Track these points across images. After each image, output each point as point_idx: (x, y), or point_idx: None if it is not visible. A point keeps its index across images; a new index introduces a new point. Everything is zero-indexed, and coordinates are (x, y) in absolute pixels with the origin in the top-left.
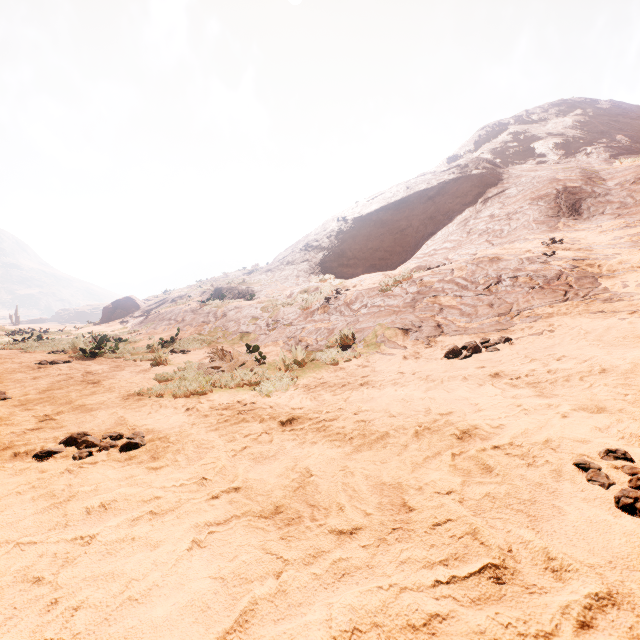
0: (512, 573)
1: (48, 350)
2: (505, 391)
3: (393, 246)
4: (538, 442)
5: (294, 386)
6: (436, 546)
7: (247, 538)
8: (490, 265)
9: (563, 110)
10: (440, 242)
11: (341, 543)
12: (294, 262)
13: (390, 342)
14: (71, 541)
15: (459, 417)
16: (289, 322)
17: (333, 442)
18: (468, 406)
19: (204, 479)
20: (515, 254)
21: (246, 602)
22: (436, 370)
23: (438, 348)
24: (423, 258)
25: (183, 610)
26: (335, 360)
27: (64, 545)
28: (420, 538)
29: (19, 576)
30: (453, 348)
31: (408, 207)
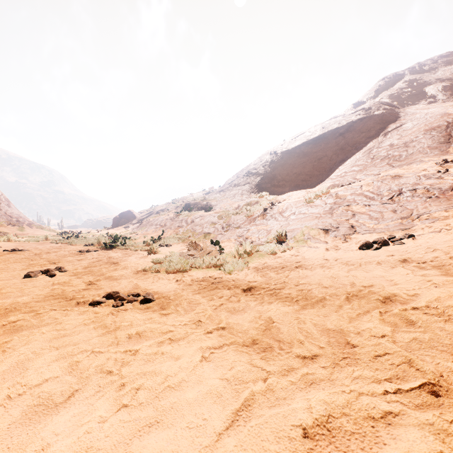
0: (446, 390)
1: (83, 244)
2: (414, 271)
3: (312, 171)
4: (451, 305)
5: (246, 268)
6: (380, 370)
7: (237, 357)
8: (392, 181)
9: (451, 60)
10: (349, 166)
11: (305, 364)
12: (239, 184)
13: (314, 239)
14: (124, 352)
15: (379, 288)
16: (238, 226)
17: (284, 302)
18: (385, 281)
19: (199, 321)
20: (413, 172)
21: (247, 394)
22: (354, 258)
23: (353, 243)
24: (336, 179)
25: (205, 395)
26: (274, 251)
27: (120, 354)
28: (366, 364)
29: (98, 369)
30: (366, 242)
31: (323, 142)
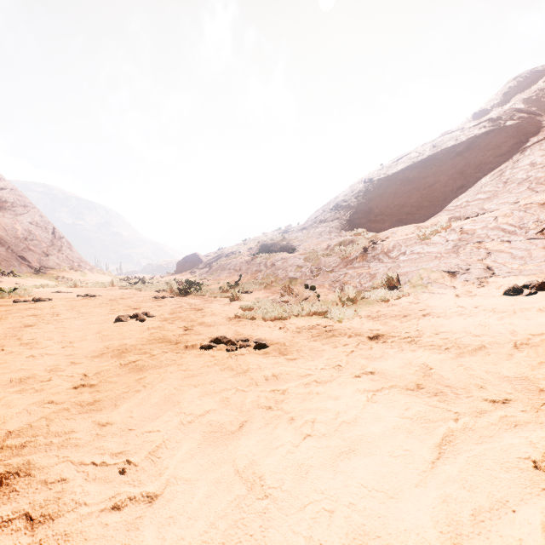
0: None
1: (153, 290)
2: None
3: (420, 201)
4: None
5: (357, 316)
6: None
7: (408, 399)
8: (541, 210)
9: None
10: (472, 194)
11: (496, 408)
12: (326, 220)
13: (437, 283)
14: (271, 391)
15: None
16: (330, 269)
17: (432, 350)
18: None
19: (339, 366)
20: None
21: (444, 430)
22: (500, 304)
23: (492, 287)
24: (454, 210)
25: (393, 430)
26: (385, 298)
27: (267, 393)
28: None
29: (254, 405)
30: (513, 286)
31: (435, 164)
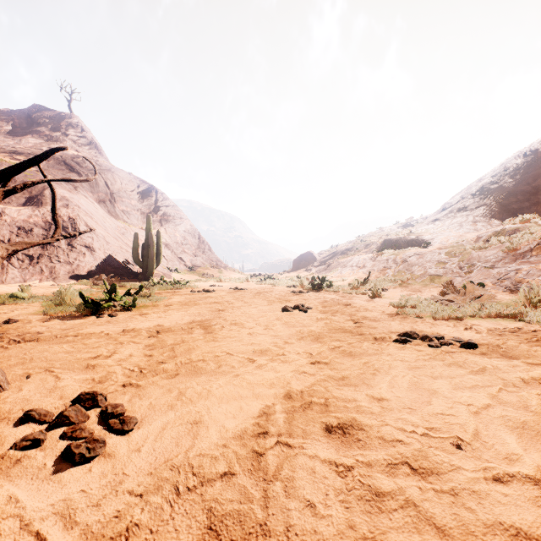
0: None
1: (284, 285)
2: None
3: None
4: None
5: None
6: None
7: None
8: None
9: None
10: None
11: None
12: (466, 208)
13: None
14: None
15: None
16: (489, 265)
17: None
18: None
19: None
20: None
21: None
22: None
23: None
24: None
25: None
26: None
27: None
28: None
29: None
30: None
31: None
